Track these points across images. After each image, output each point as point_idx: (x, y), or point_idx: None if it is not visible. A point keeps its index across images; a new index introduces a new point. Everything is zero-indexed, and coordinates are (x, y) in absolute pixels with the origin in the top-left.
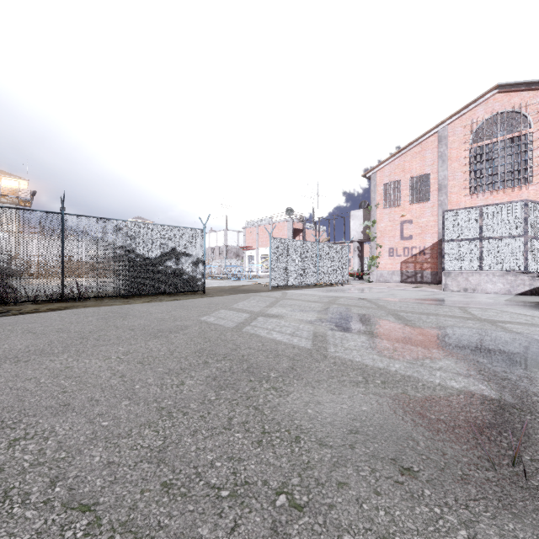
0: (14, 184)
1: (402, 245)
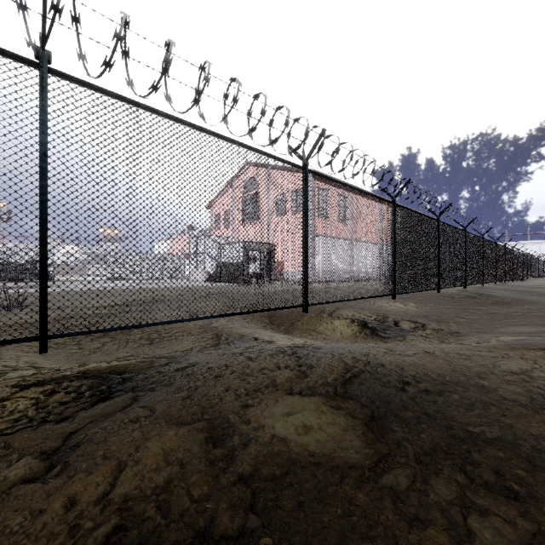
0: None
1: None
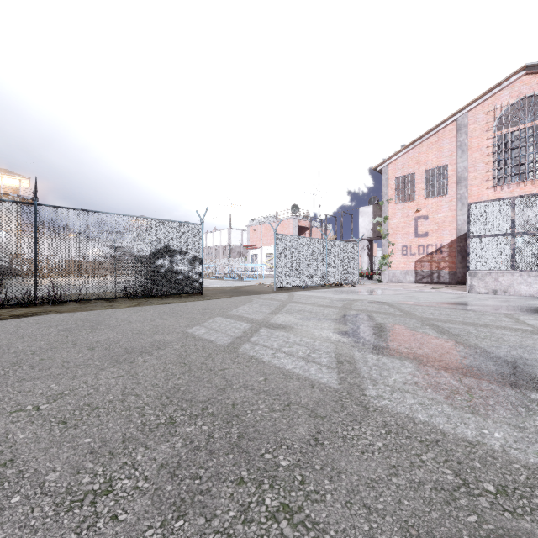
0: (16, 183)
1: (416, 243)
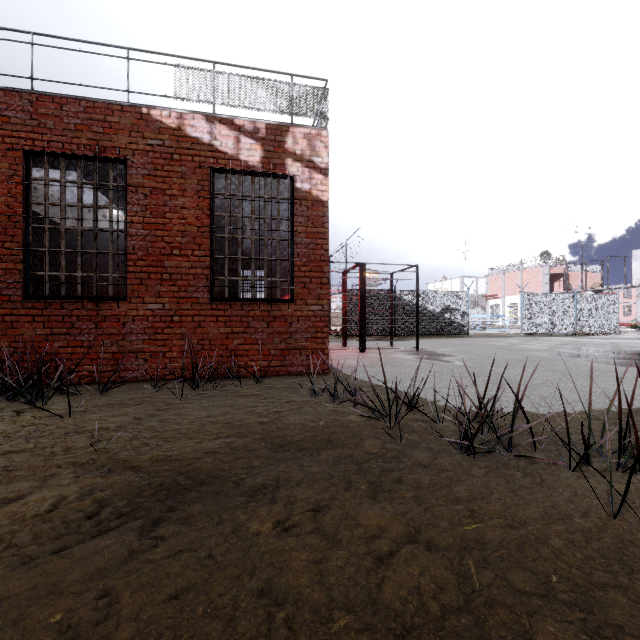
0: None
1: None
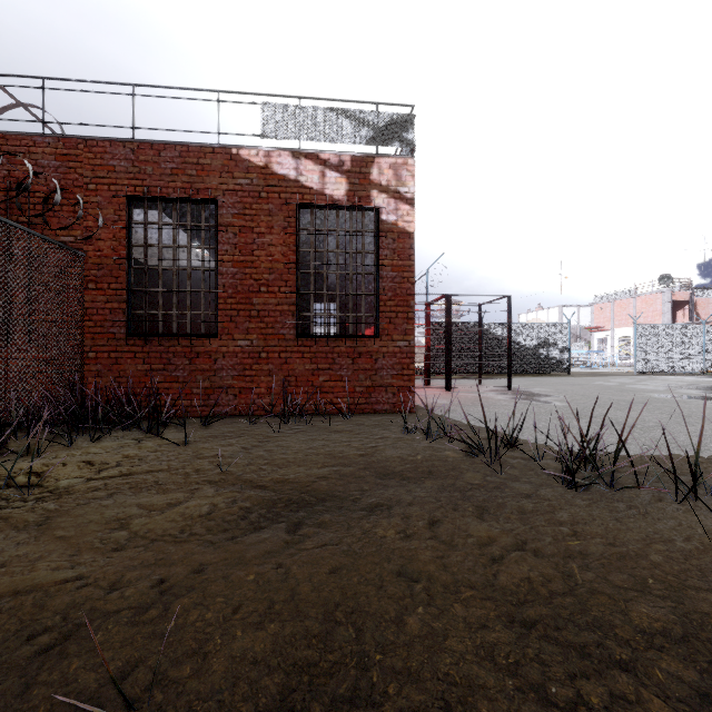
0: None
1: None
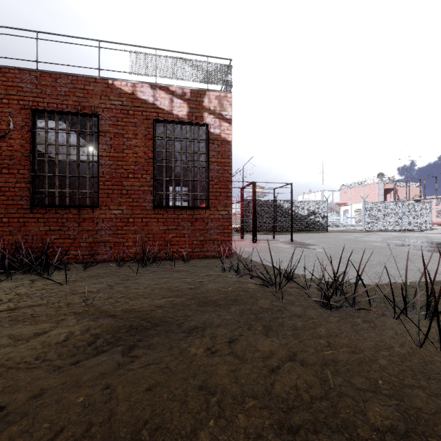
0: None
1: None
